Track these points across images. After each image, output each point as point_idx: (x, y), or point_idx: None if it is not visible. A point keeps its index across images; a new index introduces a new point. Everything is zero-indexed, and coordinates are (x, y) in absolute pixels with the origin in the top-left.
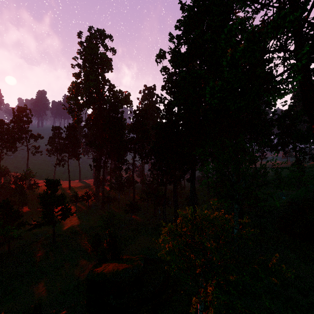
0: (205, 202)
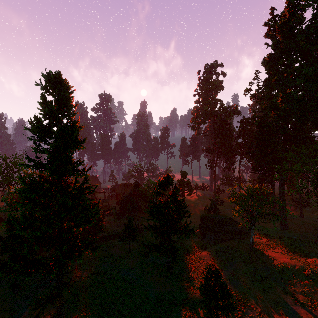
0: None
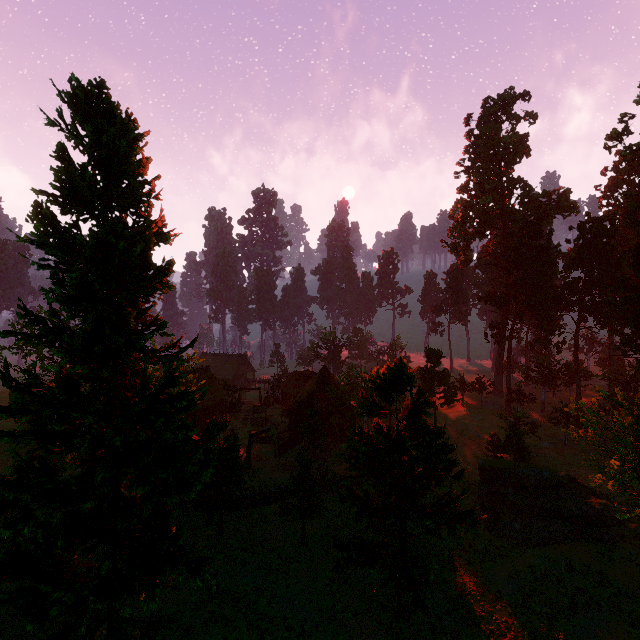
0: None
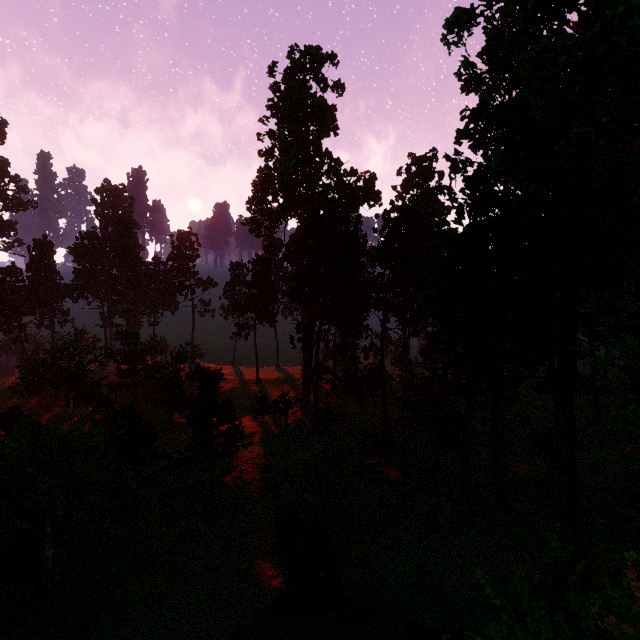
0: (587, 448)
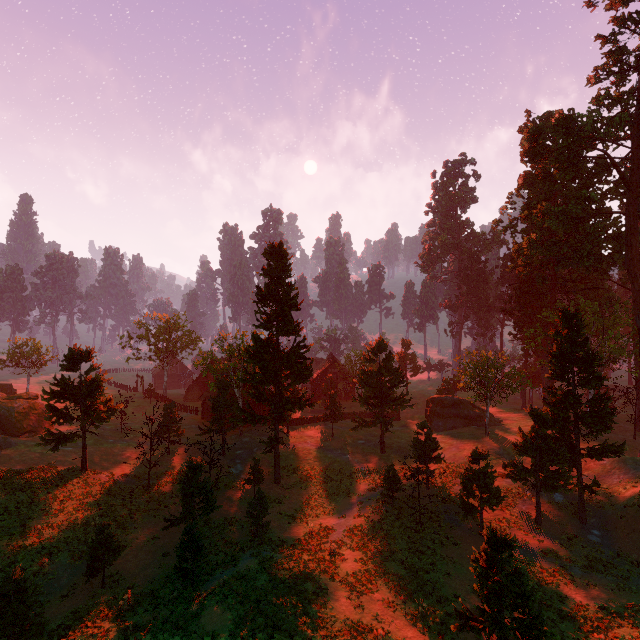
0: None
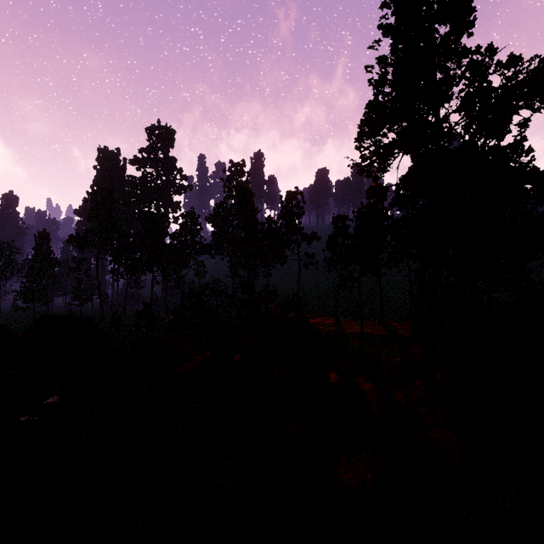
0: None
